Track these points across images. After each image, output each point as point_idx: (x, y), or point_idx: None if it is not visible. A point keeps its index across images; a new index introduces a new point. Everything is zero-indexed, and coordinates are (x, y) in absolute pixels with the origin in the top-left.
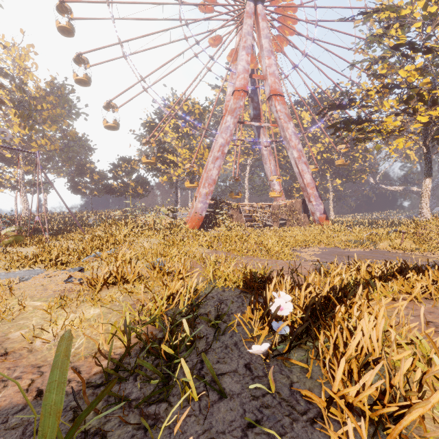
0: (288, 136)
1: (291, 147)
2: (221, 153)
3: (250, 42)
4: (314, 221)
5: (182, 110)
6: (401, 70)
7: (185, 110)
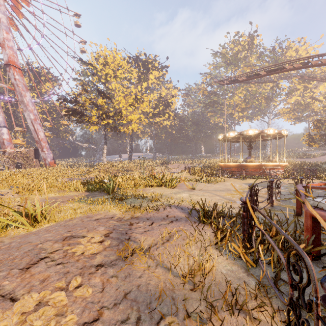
0: (26, 102)
1: (29, 110)
2: None
3: None
4: (45, 165)
5: None
6: (99, 100)
7: None
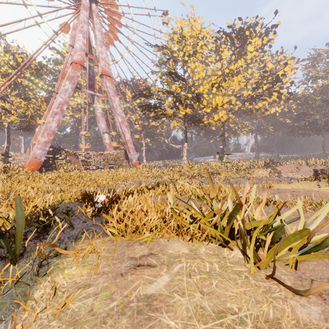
0: (115, 106)
1: (117, 114)
2: (60, 110)
3: (86, 29)
4: (132, 165)
5: (16, 61)
6: (173, 85)
7: (19, 61)
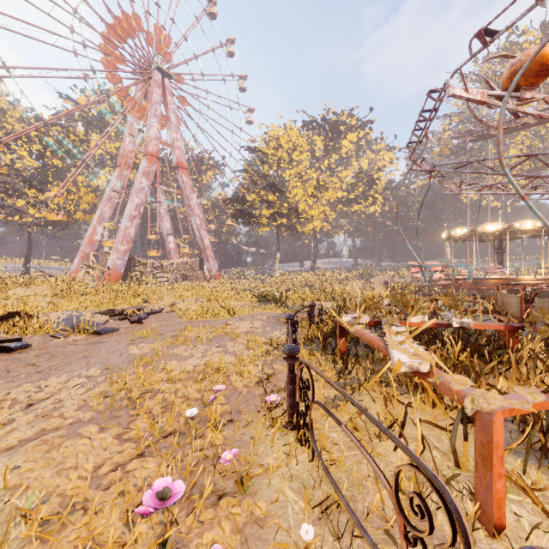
0: (192, 206)
1: (195, 215)
2: (138, 212)
3: (160, 111)
4: (210, 277)
5: (49, 135)
6: (270, 195)
7: (51, 134)
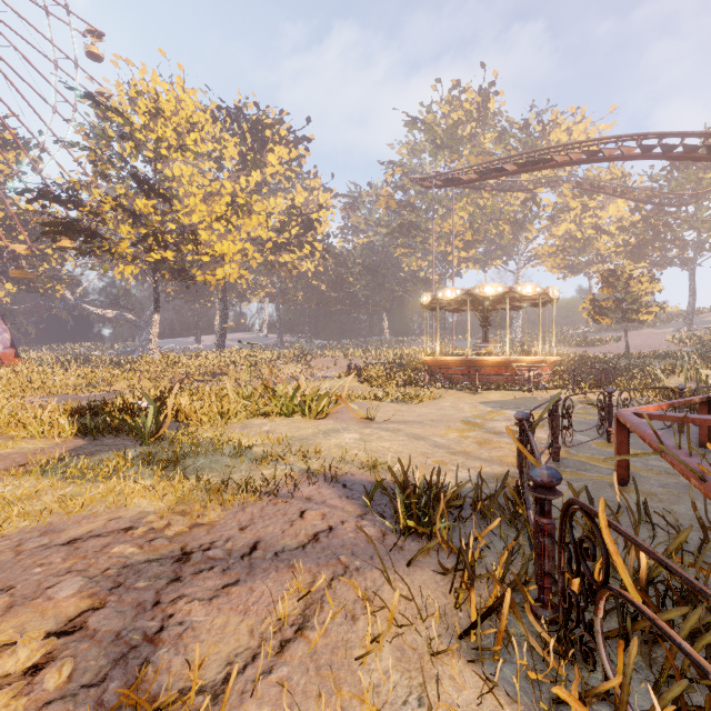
0: None
1: None
2: None
3: None
4: None
5: None
6: (139, 200)
7: None
